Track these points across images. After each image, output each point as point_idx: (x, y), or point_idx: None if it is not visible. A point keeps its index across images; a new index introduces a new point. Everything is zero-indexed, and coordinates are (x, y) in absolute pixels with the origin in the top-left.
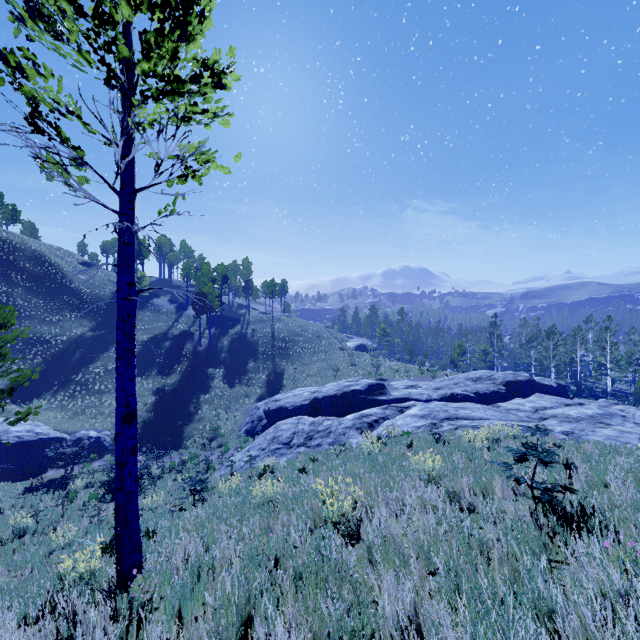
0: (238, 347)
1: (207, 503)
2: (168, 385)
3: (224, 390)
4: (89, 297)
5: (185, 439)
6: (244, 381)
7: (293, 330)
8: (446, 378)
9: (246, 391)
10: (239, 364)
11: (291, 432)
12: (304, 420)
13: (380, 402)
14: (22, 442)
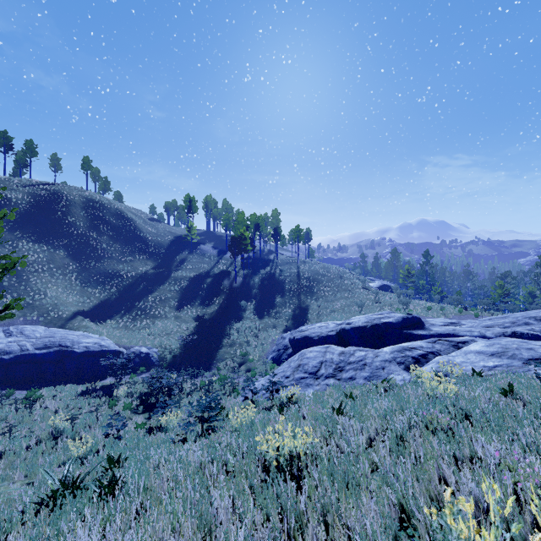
0: (267, 284)
1: (208, 441)
2: (207, 314)
3: (254, 321)
4: (153, 243)
5: (218, 361)
6: (272, 314)
7: (317, 271)
8: (495, 317)
9: (273, 323)
10: (268, 299)
11: (318, 361)
12: (332, 349)
13: (418, 337)
14: (88, 351)
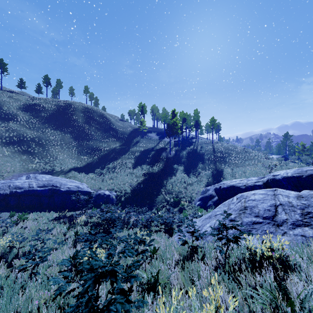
0: (192, 156)
1: None
2: (151, 173)
3: (183, 178)
4: (120, 132)
5: (157, 204)
6: (196, 174)
7: (227, 147)
8: None
9: (197, 180)
10: (192, 165)
11: (269, 204)
12: (283, 192)
13: None
14: (69, 191)
